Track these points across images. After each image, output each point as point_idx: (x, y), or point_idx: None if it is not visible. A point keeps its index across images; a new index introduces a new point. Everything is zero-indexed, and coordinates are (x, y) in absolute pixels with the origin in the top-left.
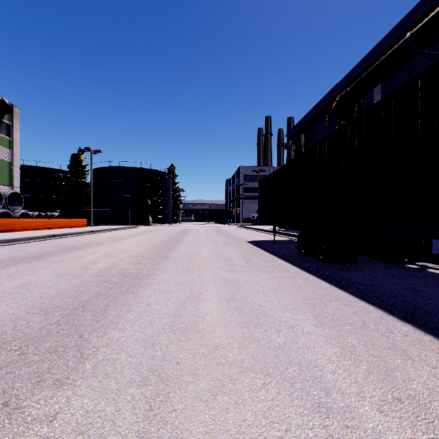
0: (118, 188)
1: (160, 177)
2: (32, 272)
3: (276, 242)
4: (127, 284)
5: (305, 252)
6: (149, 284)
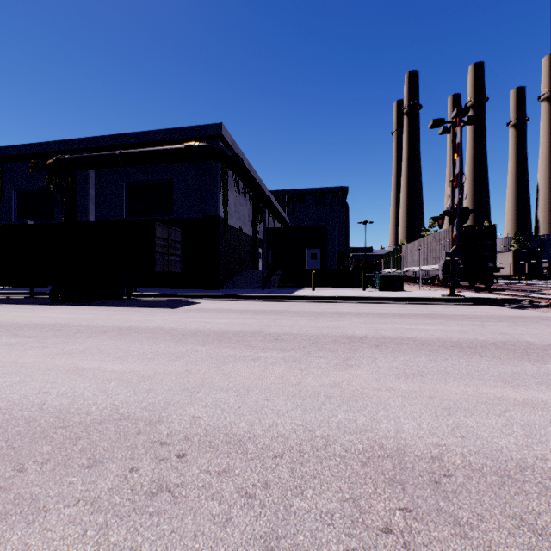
0: None
1: None
2: None
3: None
4: None
5: (61, 300)
6: None
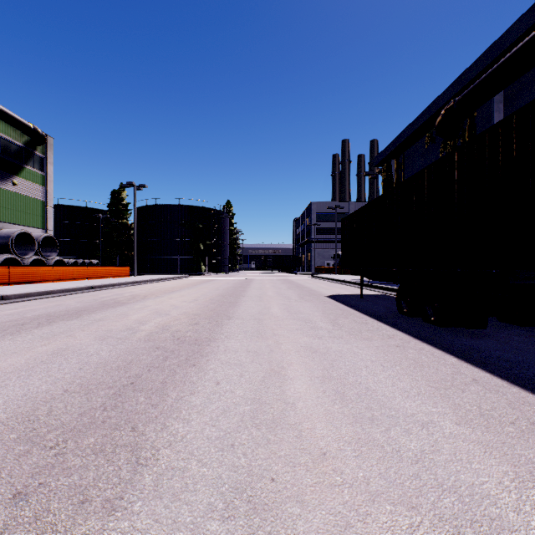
0: (165, 230)
1: (214, 216)
2: (69, 334)
3: (363, 297)
4: (186, 352)
5: (408, 312)
6: (213, 353)
